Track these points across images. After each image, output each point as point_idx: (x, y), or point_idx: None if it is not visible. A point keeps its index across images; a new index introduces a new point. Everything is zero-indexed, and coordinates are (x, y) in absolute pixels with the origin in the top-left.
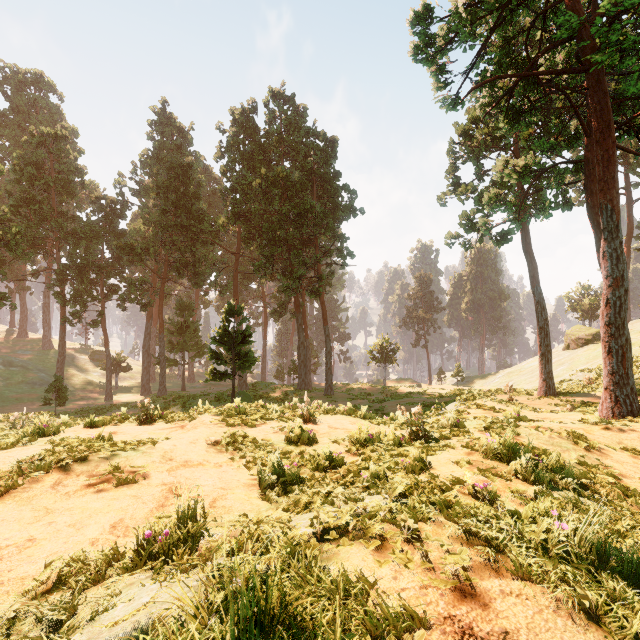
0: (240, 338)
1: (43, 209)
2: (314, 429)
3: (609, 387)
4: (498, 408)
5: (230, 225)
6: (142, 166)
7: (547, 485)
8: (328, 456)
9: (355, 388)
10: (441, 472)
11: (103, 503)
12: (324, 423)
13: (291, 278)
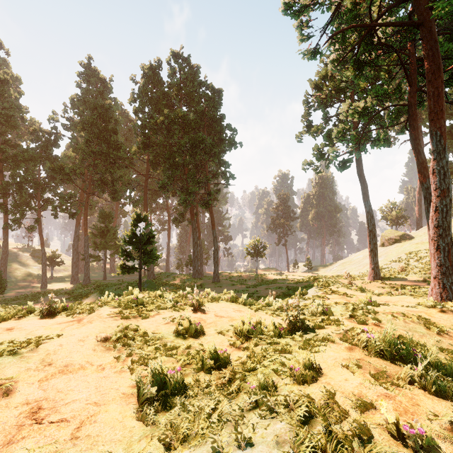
0: (145, 239)
1: None
2: (202, 318)
3: (438, 276)
4: (349, 293)
5: (141, 153)
6: (72, 107)
7: (452, 396)
8: (213, 354)
9: (235, 276)
10: (334, 381)
11: None
12: (211, 311)
13: (187, 193)
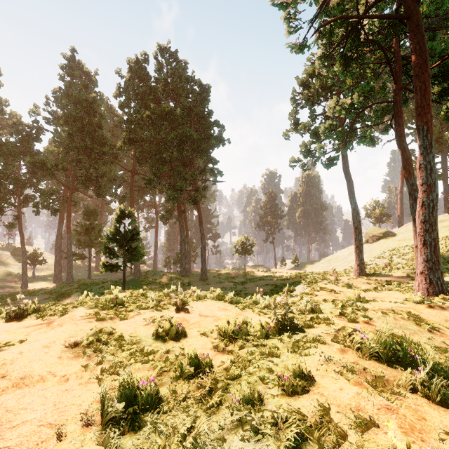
0: (129, 236)
1: None
2: (185, 318)
3: (424, 272)
4: (337, 290)
5: (127, 149)
6: (55, 100)
7: None
8: (194, 359)
9: (223, 273)
10: (328, 391)
11: None
12: (195, 311)
13: (174, 190)
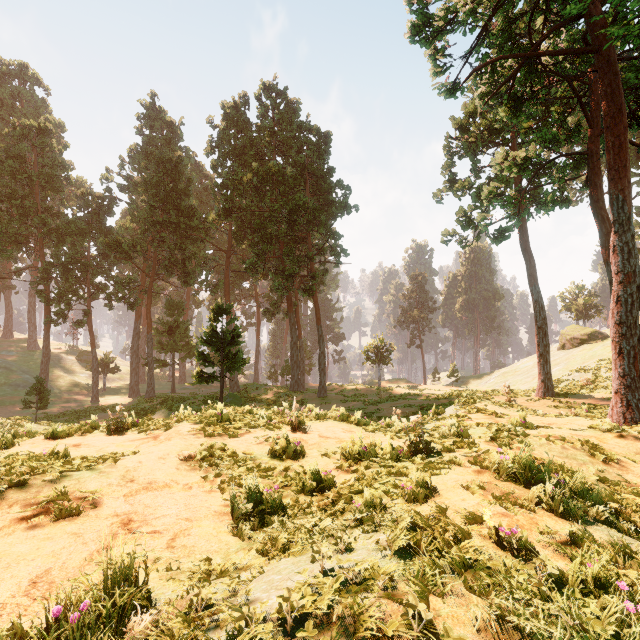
0: (228, 338)
1: (26, 204)
2: (303, 439)
3: (620, 391)
4: (500, 412)
5: (221, 222)
6: (131, 161)
7: (580, 518)
8: (316, 475)
9: (349, 389)
10: (449, 500)
11: (31, 545)
12: (314, 431)
13: (283, 276)
